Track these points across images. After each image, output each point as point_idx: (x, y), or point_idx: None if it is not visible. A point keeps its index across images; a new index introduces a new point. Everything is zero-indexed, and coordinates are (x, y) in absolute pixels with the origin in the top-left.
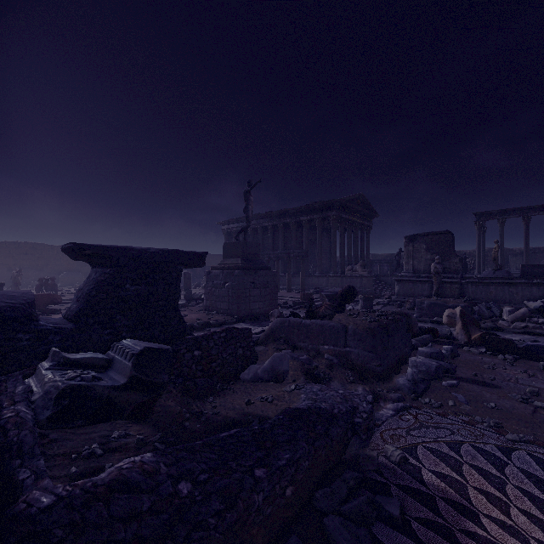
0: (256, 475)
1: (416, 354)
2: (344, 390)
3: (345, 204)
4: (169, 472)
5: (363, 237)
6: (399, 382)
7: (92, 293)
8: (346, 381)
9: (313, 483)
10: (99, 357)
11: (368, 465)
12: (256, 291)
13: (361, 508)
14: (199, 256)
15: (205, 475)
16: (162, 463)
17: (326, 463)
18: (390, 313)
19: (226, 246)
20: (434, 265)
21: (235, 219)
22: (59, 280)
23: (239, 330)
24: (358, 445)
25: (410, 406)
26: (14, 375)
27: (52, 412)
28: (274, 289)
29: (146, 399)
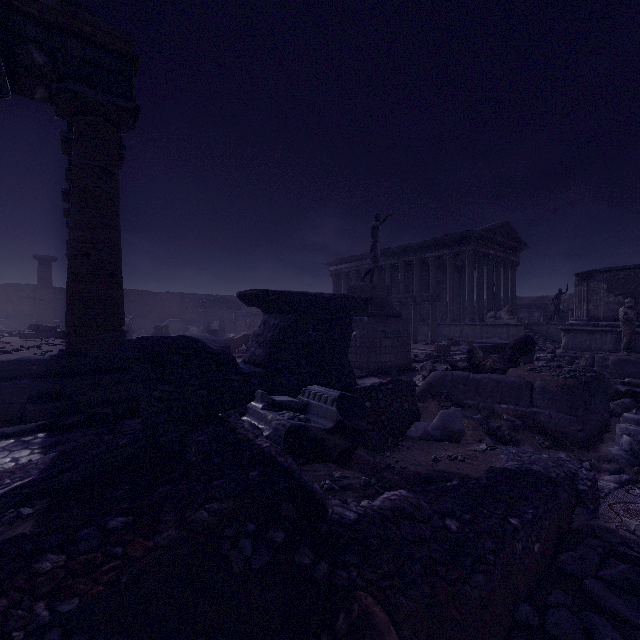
0: (512, 523)
1: (617, 422)
2: (548, 455)
3: (485, 235)
4: (432, 508)
5: (507, 276)
6: (611, 452)
7: (278, 339)
8: (539, 446)
9: (551, 546)
10: (296, 401)
11: (609, 536)
12: (387, 341)
13: (627, 576)
14: (365, 301)
15: (468, 515)
16: (421, 500)
17: (558, 529)
18: (581, 369)
19: (351, 289)
20: (624, 310)
21: (344, 259)
22: (163, 329)
23: (404, 382)
24: (586, 515)
25: (637, 480)
26: (231, 413)
27: (283, 448)
28: (406, 339)
29: (349, 445)
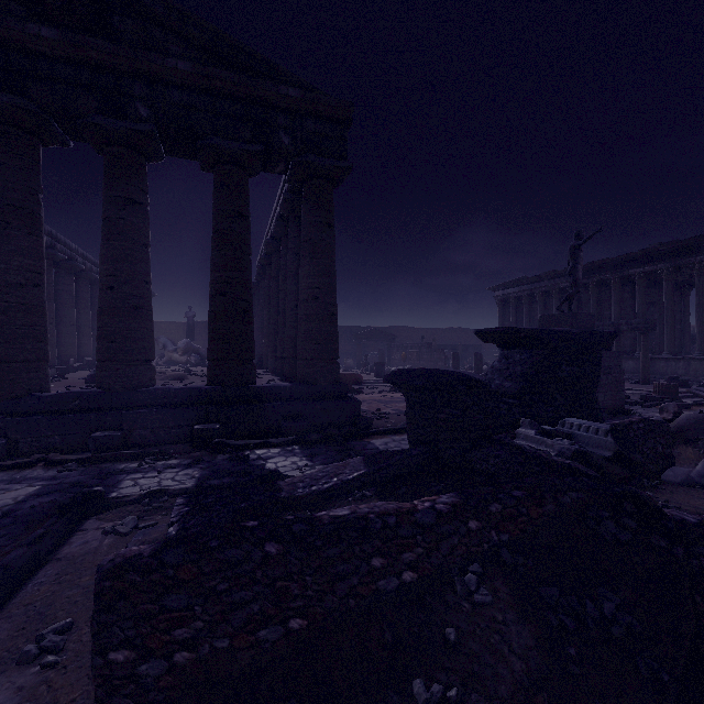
0: None
1: None
2: None
3: None
4: None
5: None
6: None
7: (530, 373)
8: None
9: None
10: (560, 431)
11: None
12: None
13: None
14: (612, 335)
15: None
16: None
17: None
18: None
19: (544, 319)
20: None
21: (514, 282)
22: None
23: (656, 422)
24: None
25: None
26: (502, 436)
27: None
28: (618, 376)
29: (626, 475)
